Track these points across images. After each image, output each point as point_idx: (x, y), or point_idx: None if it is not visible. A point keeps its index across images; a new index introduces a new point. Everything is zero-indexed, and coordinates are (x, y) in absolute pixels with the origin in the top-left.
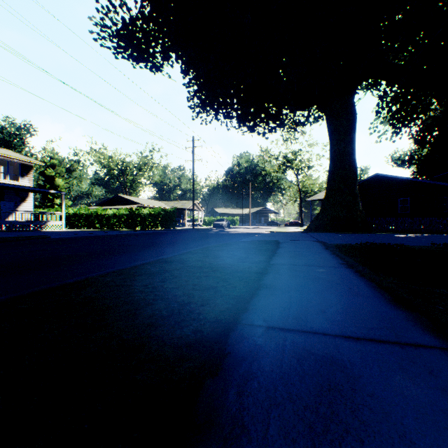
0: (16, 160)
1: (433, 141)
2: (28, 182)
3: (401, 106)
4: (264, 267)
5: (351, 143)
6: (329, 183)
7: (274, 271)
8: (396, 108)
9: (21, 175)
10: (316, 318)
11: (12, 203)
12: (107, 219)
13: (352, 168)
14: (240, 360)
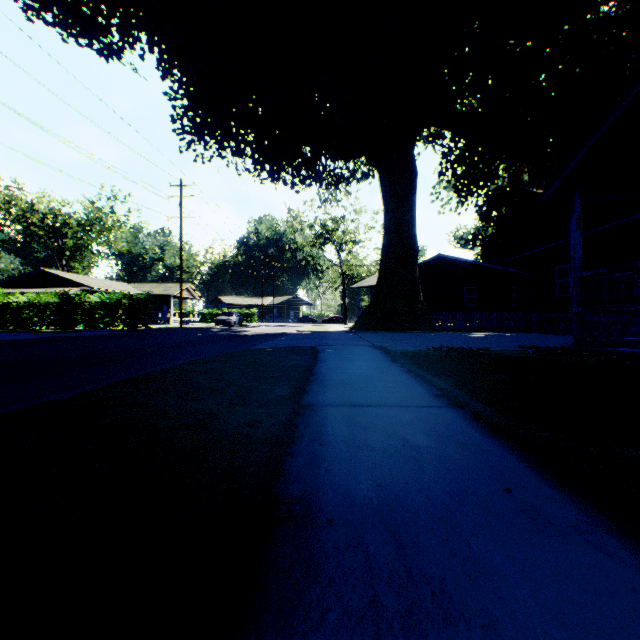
0: None
1: (499, 218)
2: None
3: (468, 168)
4: (288, 416)
5: (411, 209)
6: (383, 262)
7: (310, 430)
8: (462, 171)
9: None
10: None
11: None
12: (15, 311)
13: (412, 244)
14: None
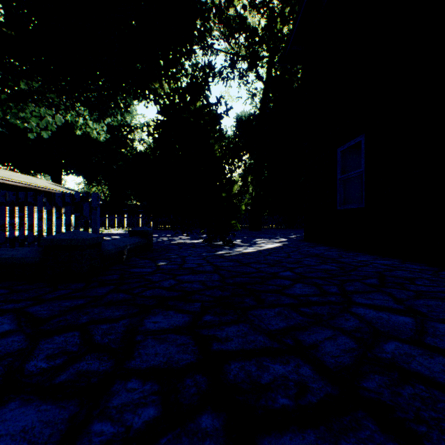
0: None
1: None
2: None
3: None
4: None
5: None
6: None
7: None
8: None
9: None
10: None
11: None
12: None
13: None
14: None
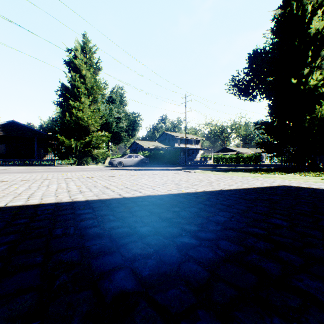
0: (196, 139)
1: None
2: (199, 146)
3: None
4: None
5: None
6: None
7: None
8: None
9: (197, 144)
10: (282, 167)
11: (195, 154)
12: (225, 159)
13: None
14: (276, 167)
